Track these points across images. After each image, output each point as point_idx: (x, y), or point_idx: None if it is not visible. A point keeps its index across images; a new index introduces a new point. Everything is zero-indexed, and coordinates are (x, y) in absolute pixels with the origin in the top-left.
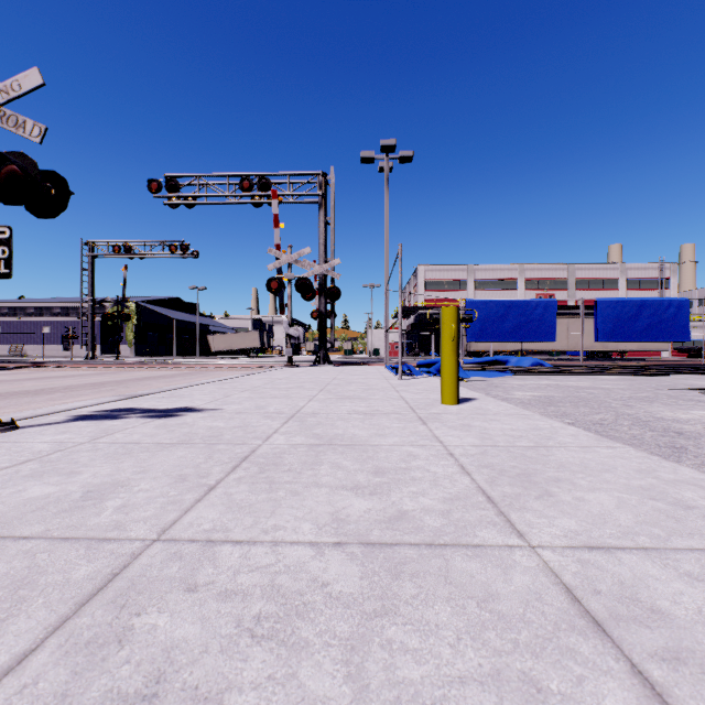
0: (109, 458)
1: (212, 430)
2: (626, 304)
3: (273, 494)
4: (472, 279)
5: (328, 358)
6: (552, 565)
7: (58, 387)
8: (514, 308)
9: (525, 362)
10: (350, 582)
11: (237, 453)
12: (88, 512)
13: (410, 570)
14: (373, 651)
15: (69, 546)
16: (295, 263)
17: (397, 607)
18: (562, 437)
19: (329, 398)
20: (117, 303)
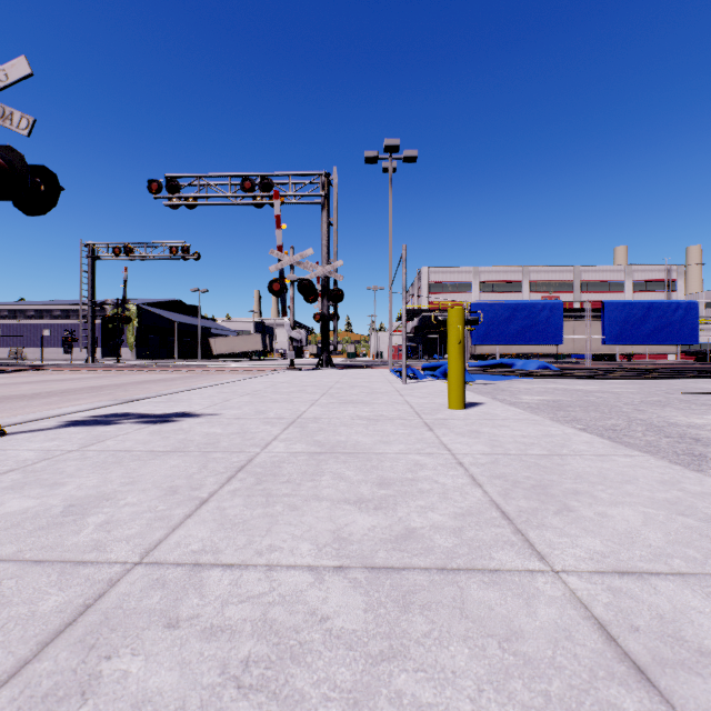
0: (97, 468)
1: (208, 436)
2: (633, 306)
3: (270, 508)
4: (476, 281)
5: (331, 361)
6: (580, 595)
7: (56, 390)
8: (520, 311)
9: (532, 366)
10: (353, 615)
11: (233, 462)
12: (67, 530)
13: (420, 600)
14: (380, 707)
15: (41, 571)
16: (298, 265)
17: (406, 648)
18: (576, 445)
19: (332, 402)
20: (117, 305)
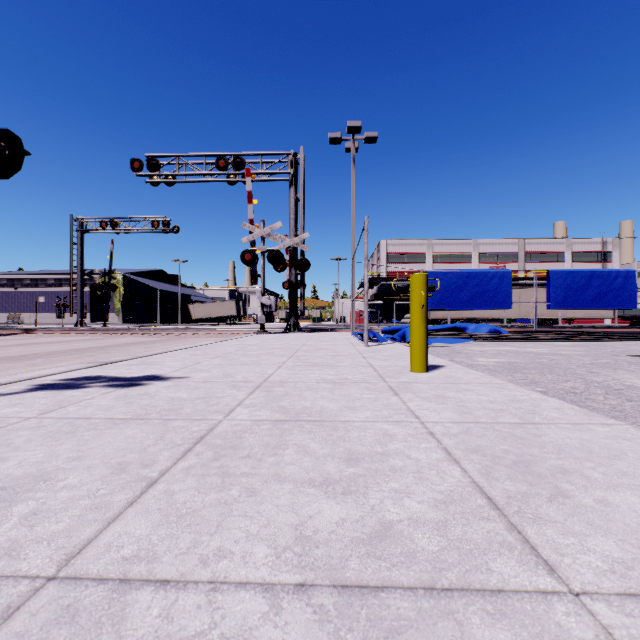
0: (48, 439)
1: (172, 401)
2: (576, 275)
3: (225, 492)
4: (430, 252)
5: (298, 325)
6: (619, 637)
7: (42, 352)
8: (472, 279)
9: (483, 329)
10: None
11: (193, 431)
12: None
13: None
14: None
15: None
16: (268, 237)
17: None
18: (547, 411)
19: (298, 365)
20: (104, 274)
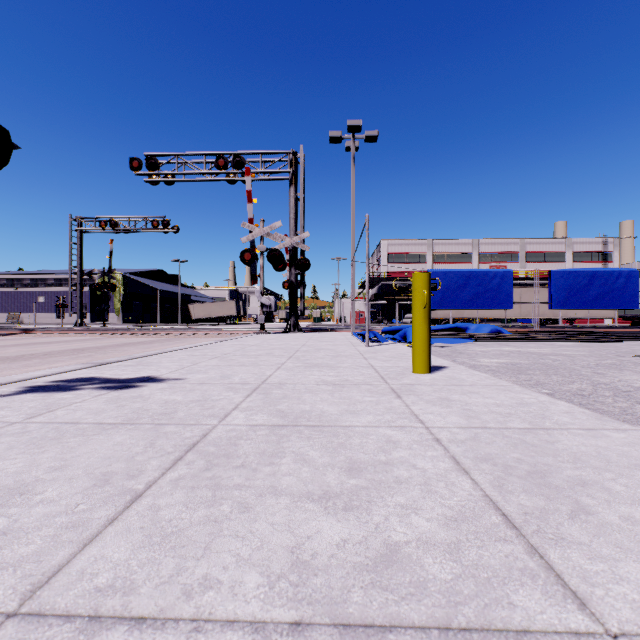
0: (31, 446)
1: (166, 405)
2: (578, 274)
3: (215, 508)
4: (430, 252)
5: (298, 325)
6: None
7: (39, 353)
8: (473, 279)
9: (485, 329)
10: None
11: (185, 438)
12: None
13: None
14: None
15: None
16: (267, 236)
17: None
18: (557, 416)
19: (298, 366)
20: (104, 274)
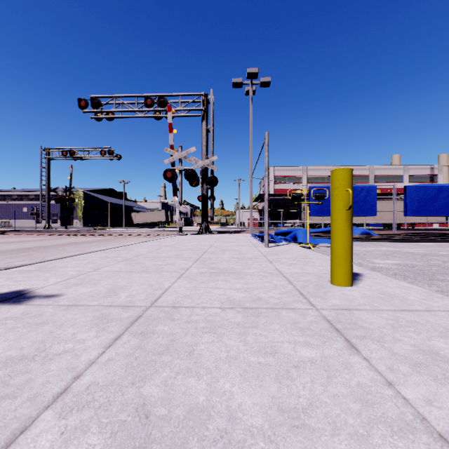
0: None
1: None
2: (427, 189)
3: None
4: (305, 175)
5: (209, 228)
6: None
7: None
8: None
9: (356, 232)
10: None
11: None
12: None
13: None
14: None
15: None
16: (184, 159)
17: None
18: None
19: (202, 272)
20: (66, 190)
